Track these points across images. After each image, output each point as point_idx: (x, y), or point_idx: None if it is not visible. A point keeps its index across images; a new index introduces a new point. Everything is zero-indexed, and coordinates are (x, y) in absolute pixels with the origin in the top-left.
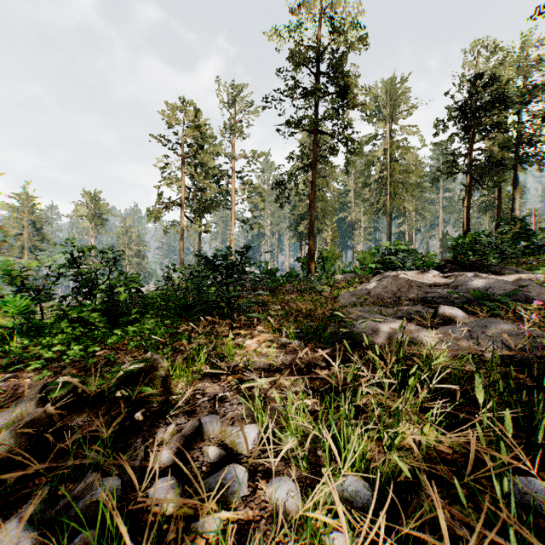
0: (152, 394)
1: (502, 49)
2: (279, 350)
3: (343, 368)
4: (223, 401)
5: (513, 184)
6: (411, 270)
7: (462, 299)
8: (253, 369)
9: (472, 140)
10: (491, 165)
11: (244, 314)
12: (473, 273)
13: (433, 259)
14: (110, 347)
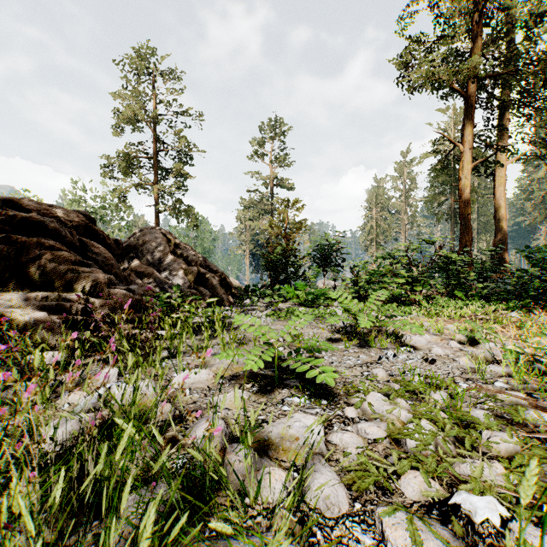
0: None
1: None
2: None
3: None
4: None
5: None
6: None
7: None
8: None
9: None
10: None
11: None
12: None
13: None
14: None
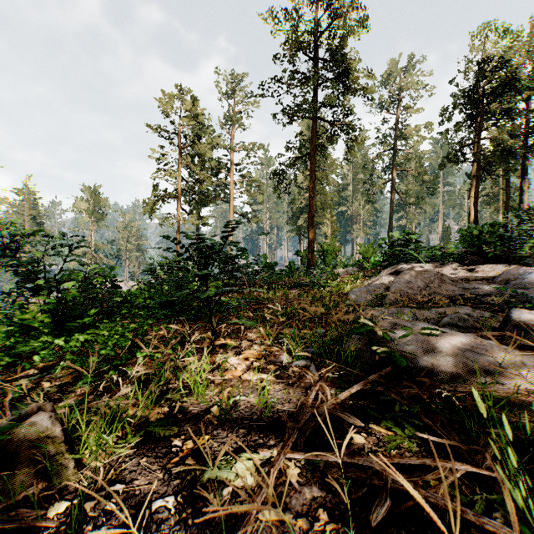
0: (5, 512)
1: (511, 33)
2: (278, 381)
3: (395, 430)
4: (154, 532)
5: (521, 174)
6: (427, 262)
7: (520, 297)
8: (233, 421)
9: (480, 128)
10: (501, 153)
11: (236, 314)
12: (505, 265)
13: (453, 249)
14: (36, 368)
